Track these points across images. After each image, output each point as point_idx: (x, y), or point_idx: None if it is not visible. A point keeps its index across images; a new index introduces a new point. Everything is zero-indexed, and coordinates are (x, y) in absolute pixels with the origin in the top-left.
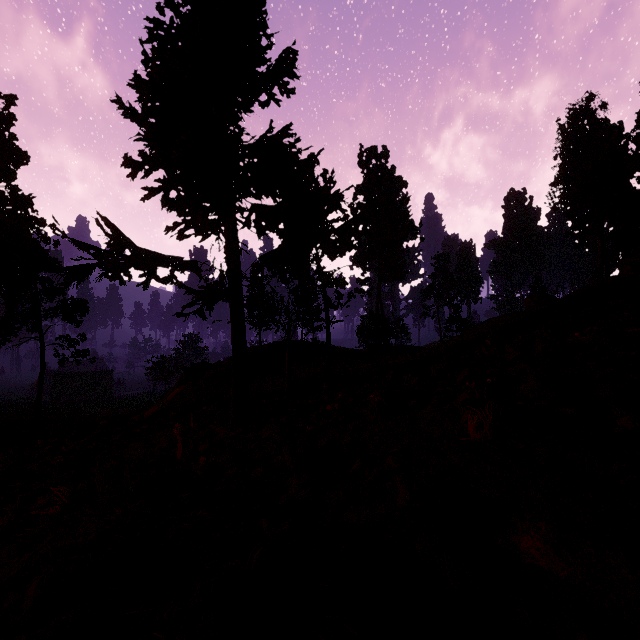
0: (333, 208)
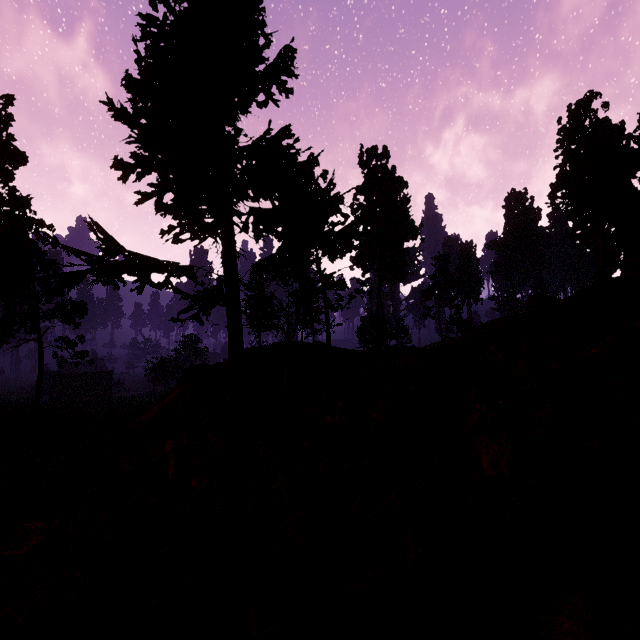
0: (333, 211)
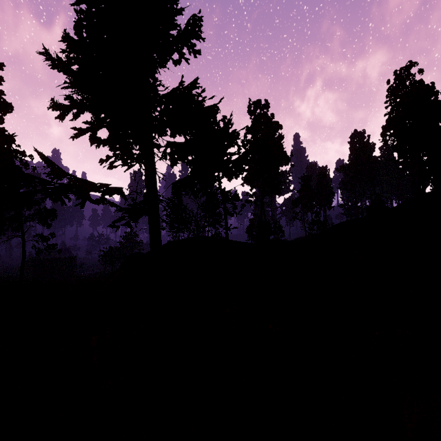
0: (231, 144)
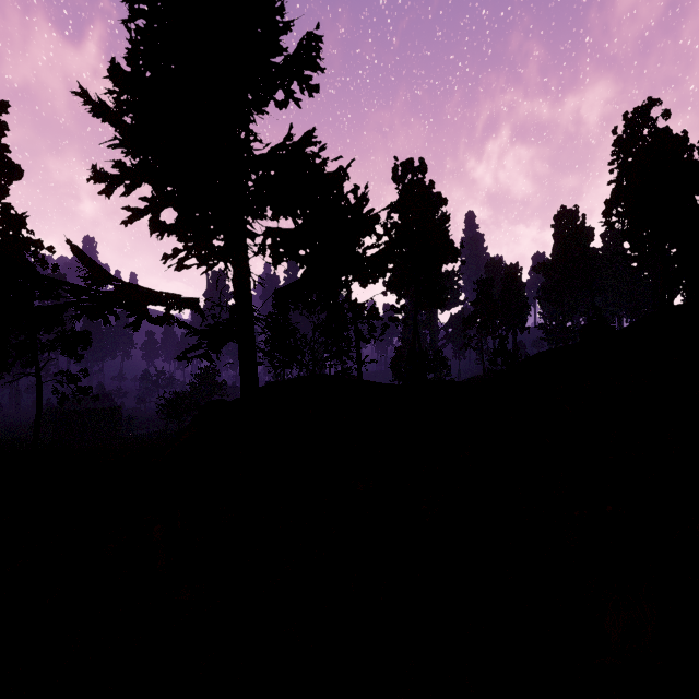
0: (366, 232)
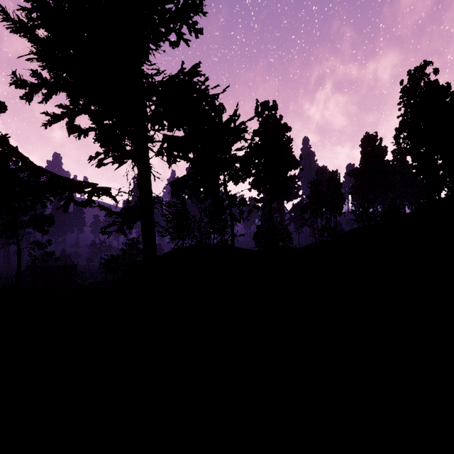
0: (237, 138)
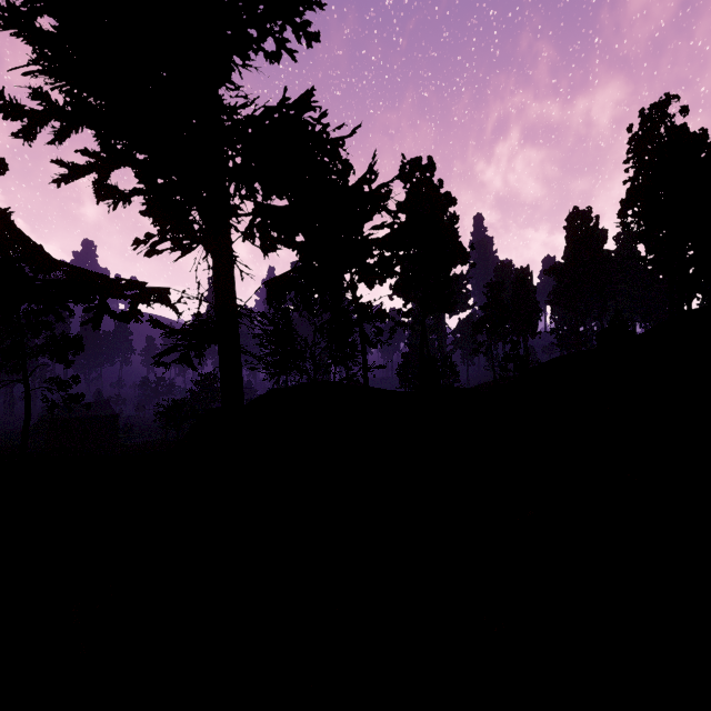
0: (375, 209)
